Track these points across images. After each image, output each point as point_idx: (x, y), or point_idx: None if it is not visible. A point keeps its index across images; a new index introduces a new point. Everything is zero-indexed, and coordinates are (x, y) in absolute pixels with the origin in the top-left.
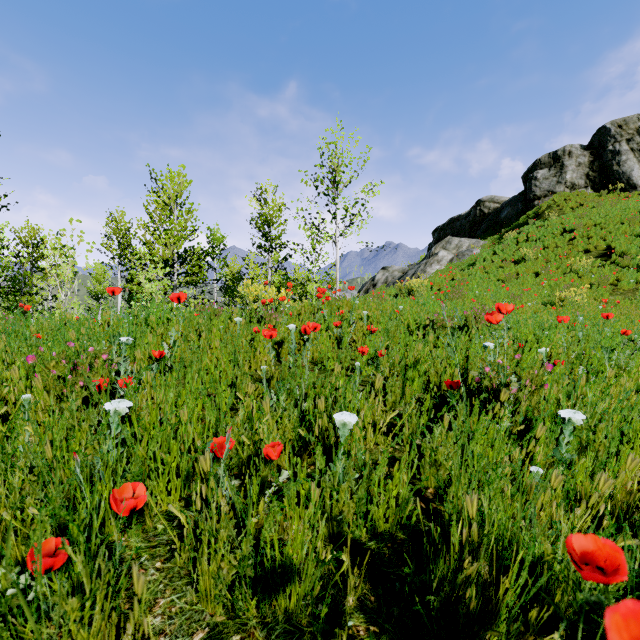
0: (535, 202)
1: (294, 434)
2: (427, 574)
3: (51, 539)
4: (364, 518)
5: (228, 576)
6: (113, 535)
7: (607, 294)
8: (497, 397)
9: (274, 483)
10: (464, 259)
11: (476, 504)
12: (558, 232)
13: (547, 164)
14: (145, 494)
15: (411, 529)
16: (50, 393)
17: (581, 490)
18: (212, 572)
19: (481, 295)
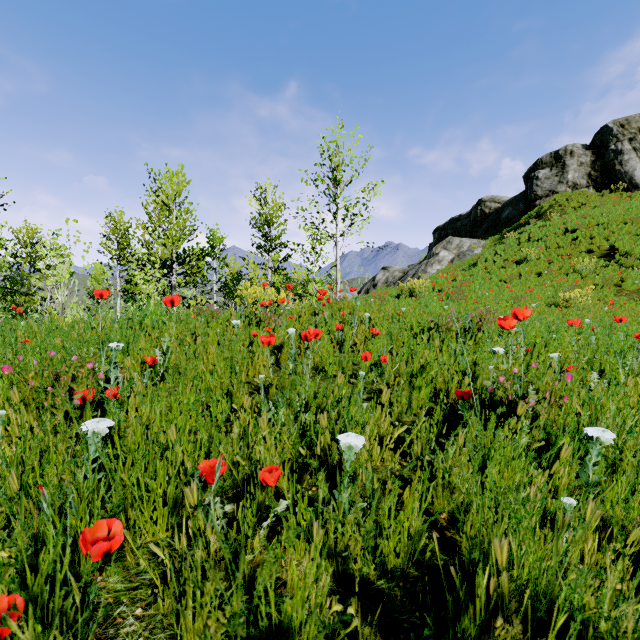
0: (536, 202)
1: (294, 450)
2: (450, 634)
3: (2, 599)
4: (372, 551)
5: (216, 634)
6: (89, 574)
7: (611, 295)
8: (513, 410)
9: (271, 514)
10: (465, 259)
11: (506, 550)
12: (560, 232)
13: (548, 164)
14: (121, 535)
15: (425, 565)
16: (29, 407)
17: (612, 518)
18: (198, 629)
19: (484, 296)
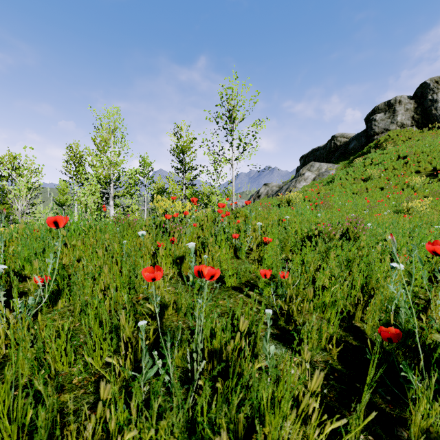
0: (375, 137)
1: None
2: None
3: None
4: None
5: None
6: None
7: None
8: None
9: None
10: (323, 178)
11: None
12: (394, 158)
13: (383, 110)
14: None
15: None
16: None
17: None
18: None
19: (343, 205)
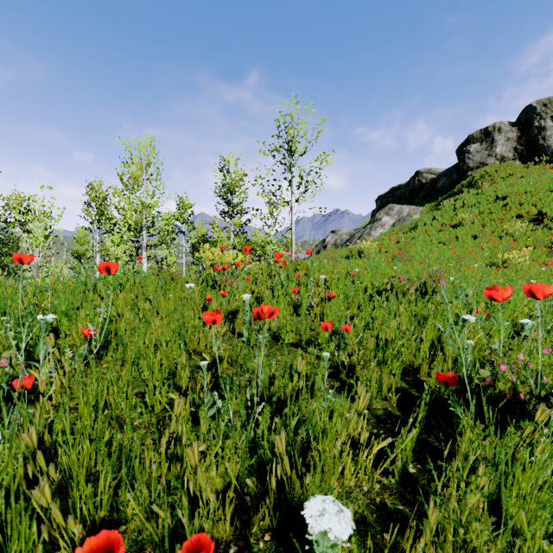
0: (468, 173)
1: (241, 467)
2: None
3: None
4: None
5: None
6: None
7: (544, 256)
8: (526, 413)
9: None
10: (405, 224)
11: None
12: (492, 199)
13: (479, 139)
14: None
15: None
16: None
17: None
18: None
19: (426, 257)
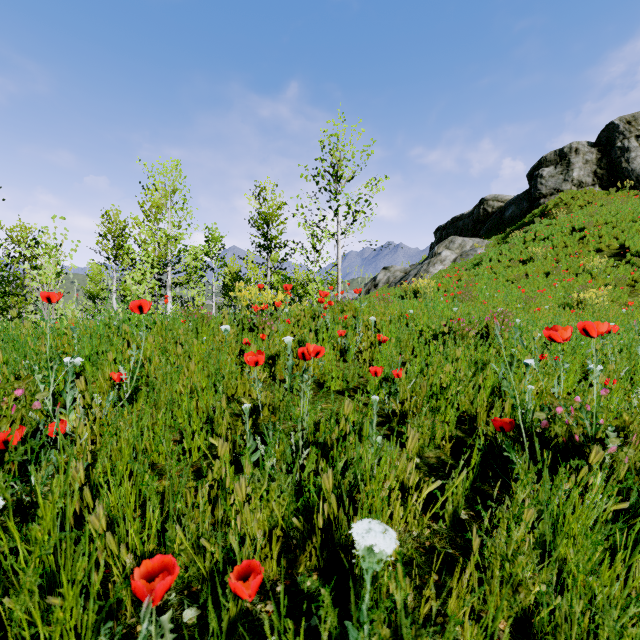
0: (541, 200)
1: (287, 511)
2: None
3: None
4: None
5: None
6: None
7: (626, 296)
8: (581, 456)
9: None
10: (468, 259)
11: None
12: (567, 231)
13: (553, 162)
14: None
15: None
16: None
17: None
18: None
19: (491, 297)
